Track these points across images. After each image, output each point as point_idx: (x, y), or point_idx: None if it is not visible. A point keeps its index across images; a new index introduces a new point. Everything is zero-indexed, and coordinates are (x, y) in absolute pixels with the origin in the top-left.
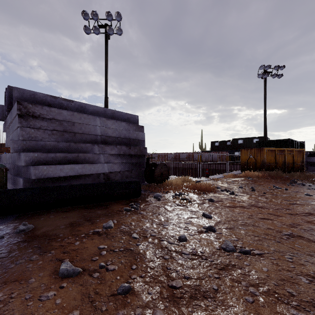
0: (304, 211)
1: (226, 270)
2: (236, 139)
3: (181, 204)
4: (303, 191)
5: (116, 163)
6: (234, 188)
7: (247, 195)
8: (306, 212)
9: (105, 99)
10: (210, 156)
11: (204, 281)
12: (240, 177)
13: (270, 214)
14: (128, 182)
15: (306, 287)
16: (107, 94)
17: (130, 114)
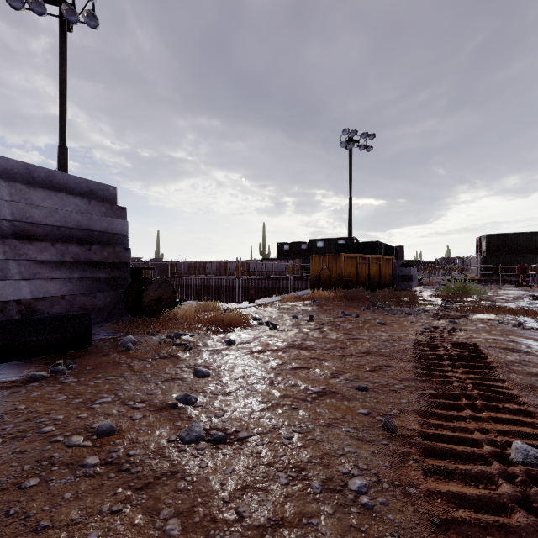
0: (362, 349)
1: (150, 488)
2: (314, 239)
3: (169, 354)
4: (378, 318)
5: (54, 279)
6: (284, 319)
7: (297, 329)
8: (364, 351)
9: (59, 150)
10: (275, 267)
11: (76, 528)
12: (303, 300)
13: (313, 359)
14: (60, 318)
15: (275, 495)
16: (64, 141)
17: (95, 183)
